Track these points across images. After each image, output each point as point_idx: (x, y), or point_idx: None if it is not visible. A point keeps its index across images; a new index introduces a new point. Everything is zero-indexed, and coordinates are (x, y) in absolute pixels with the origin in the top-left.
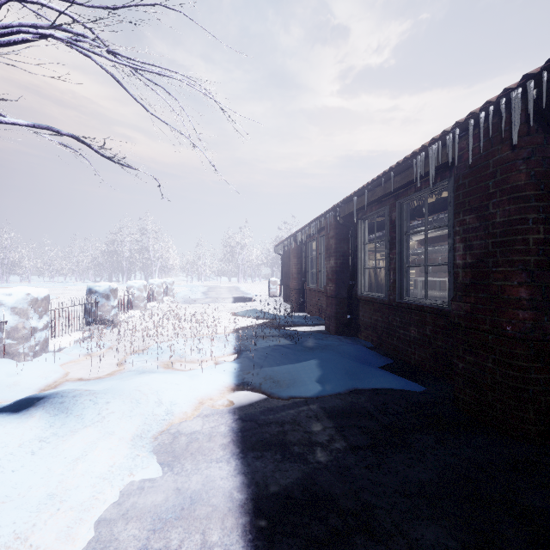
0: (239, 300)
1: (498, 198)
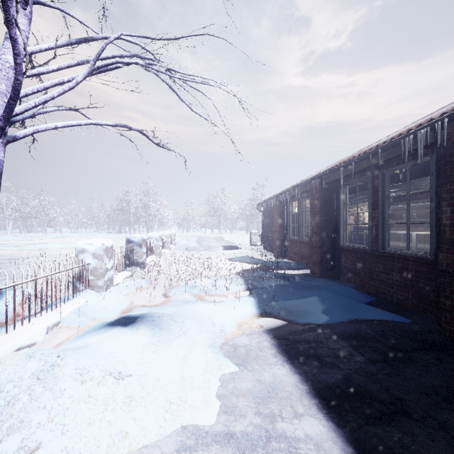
0: (228, 248)
1: None
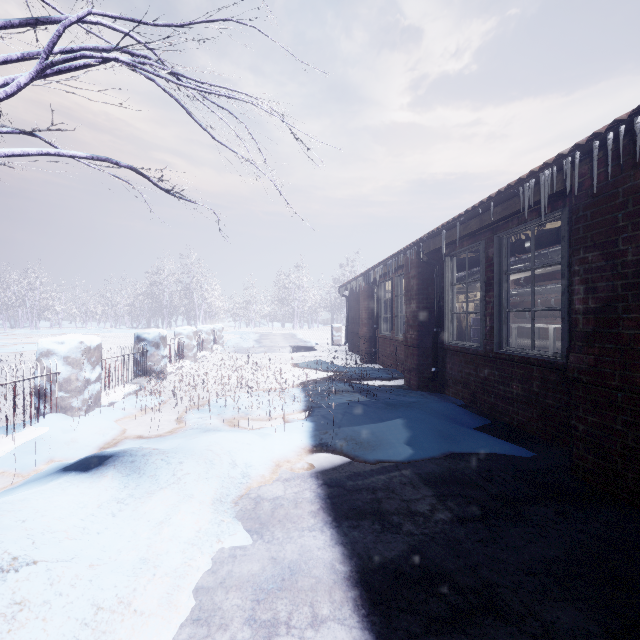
0: (298, 349)
1: (629, 232)
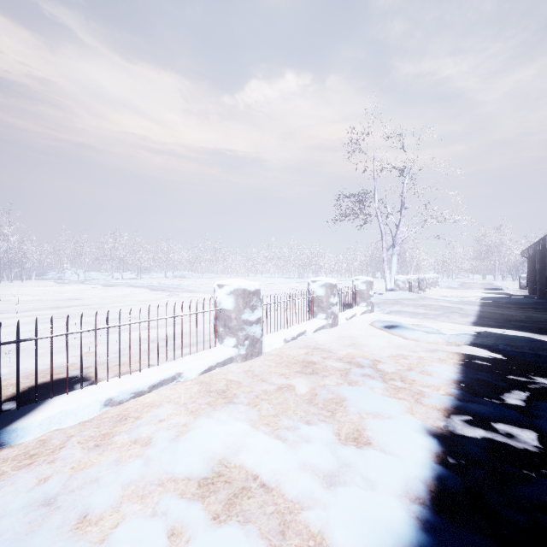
0: (489, 289)
1: None
